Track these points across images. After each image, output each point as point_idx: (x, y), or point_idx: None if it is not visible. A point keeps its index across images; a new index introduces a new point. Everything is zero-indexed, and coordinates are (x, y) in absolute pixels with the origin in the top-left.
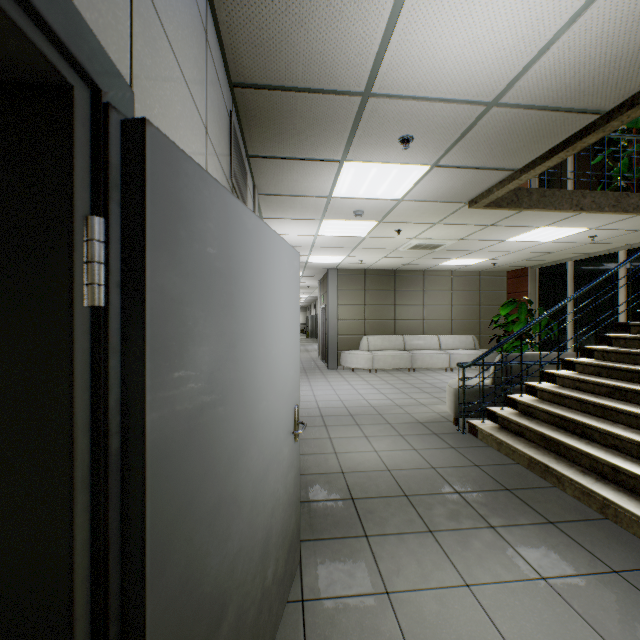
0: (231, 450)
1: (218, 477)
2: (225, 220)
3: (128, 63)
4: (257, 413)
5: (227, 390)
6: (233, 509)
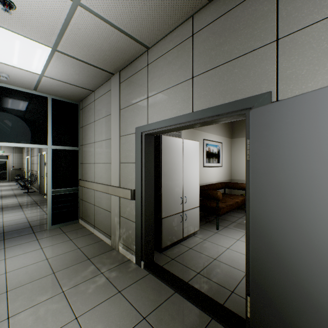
0: (314, 237)
1: (296, 239)
2: (305, 110)
3: (274, 80)
4: None
5: (308, 200)
6: (318, 274)
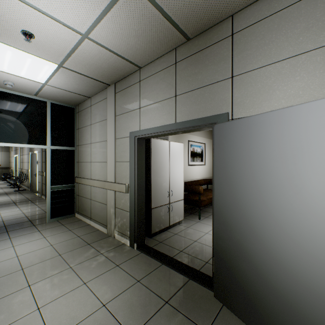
0: (249, 209)
1: (240, 212)
2: (244, 128)
3: (230, 104)
4: (278, 209)
5: (246, 186)
6: (250, 232)
